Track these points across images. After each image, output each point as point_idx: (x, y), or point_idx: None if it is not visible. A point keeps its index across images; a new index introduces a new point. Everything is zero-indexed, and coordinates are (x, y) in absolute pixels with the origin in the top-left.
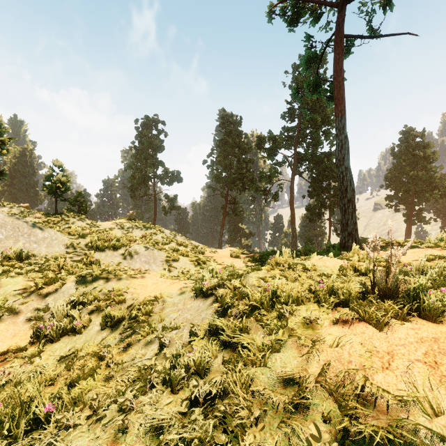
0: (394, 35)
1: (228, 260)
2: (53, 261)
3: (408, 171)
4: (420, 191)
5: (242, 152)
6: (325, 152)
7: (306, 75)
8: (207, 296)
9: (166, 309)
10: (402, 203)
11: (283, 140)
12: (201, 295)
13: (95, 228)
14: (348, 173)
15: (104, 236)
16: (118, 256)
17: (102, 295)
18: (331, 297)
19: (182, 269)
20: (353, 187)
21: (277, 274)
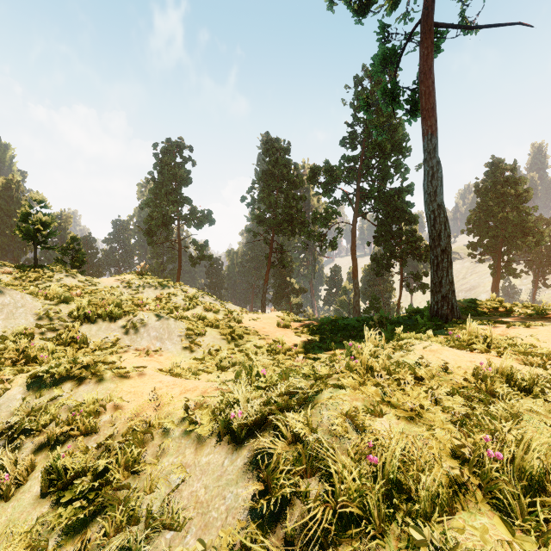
0: (500, 25)
1: (275, 331)
2: (11, 342)
3: (496, 213)
4: (510, 238)
5: (291, 187)
6: (395, 188)
7: (371, 91)
8: (239, 442)
9: (163, 457)
10: (488, 252)
11: (343, 172)
12: (228, 438)
13: (90, 287)
14: (442, 213)
15: (101, 299)
16: (116, 329)
17: (64, 412)
18: (534, 498)
19: (209, 347)
20: (449, 232)
21: (374, 401)
